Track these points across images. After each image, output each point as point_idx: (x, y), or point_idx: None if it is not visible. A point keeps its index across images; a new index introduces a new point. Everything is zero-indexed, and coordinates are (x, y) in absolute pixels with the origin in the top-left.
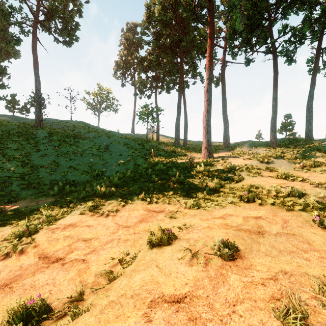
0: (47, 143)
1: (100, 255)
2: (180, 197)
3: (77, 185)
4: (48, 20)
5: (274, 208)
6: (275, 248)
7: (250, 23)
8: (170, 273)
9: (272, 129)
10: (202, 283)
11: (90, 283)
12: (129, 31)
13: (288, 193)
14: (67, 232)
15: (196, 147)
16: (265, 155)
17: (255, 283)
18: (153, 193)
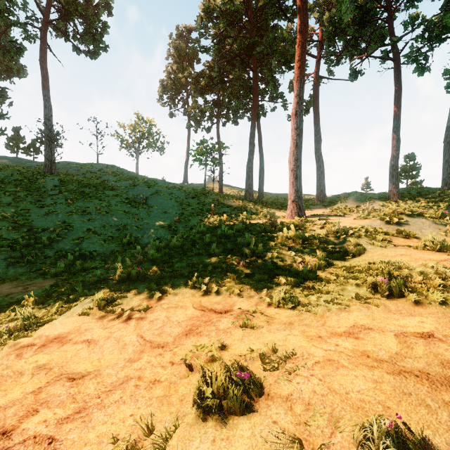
0: (57, 196)
1: (89, 427)
2: (259, 283)
3: (96, 258)
4: (63, 20)
5: (448, 312)
6: None
7: (359, 15)
8: None
9: (392, 173)
10: None
11: None
12: (180, 38)
13: None
14: (45, 356)
15: (277, 202)
16: (391, 212)
17: None
18: (212, 275)
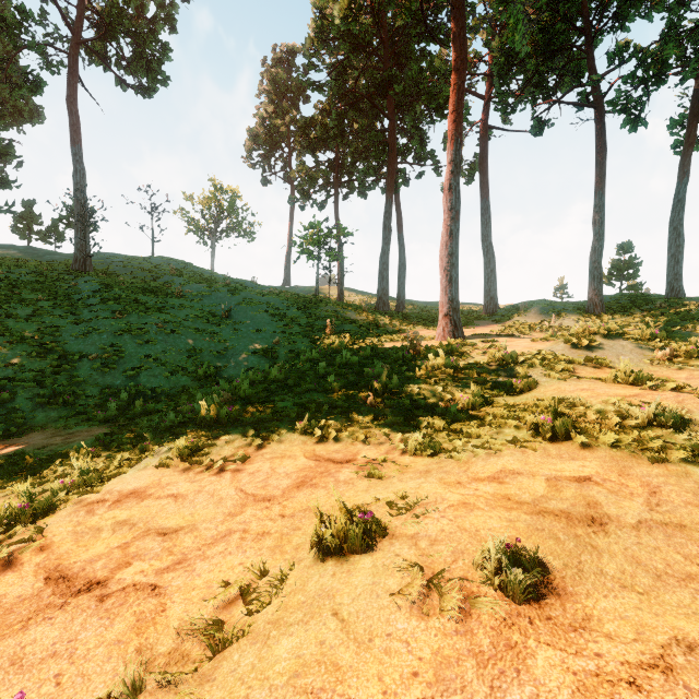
0: (98, 306)
1: (194, 575)
2: (391, 428)
3: (160, 397)
4: (102, 39)
5: (619, 456)
6: (644, 567)
7: (544, 40)
8: (371, 638)
9: (593, 273)
10: (459, 675)
11: (162, 657)
12: (279, 64)
13: (649, 419)
14: (123, 512)
15: (425, 316)
16: (581, 331)
17: (610, 679)
18: (329, 418)
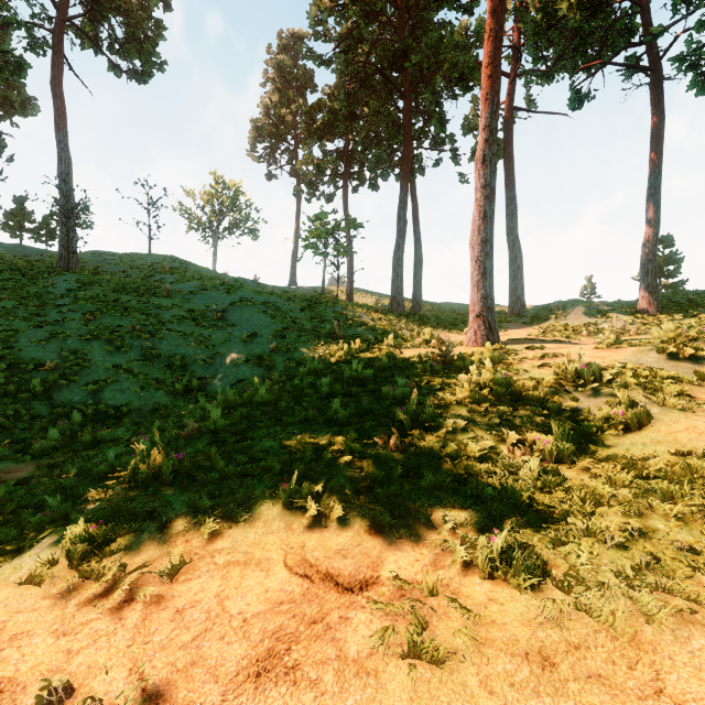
0: (68, 307)
1: None
2: (432, 495)
3: (124, 419)
4: (92, 19)
5: None
6: None
7: None
8: None
9: (646, 267)
10: None
11: None
12: (285, 51)
13: None
14: None
15: (445, 317)
16: (673, 336)
17: None
18: (332, 472)
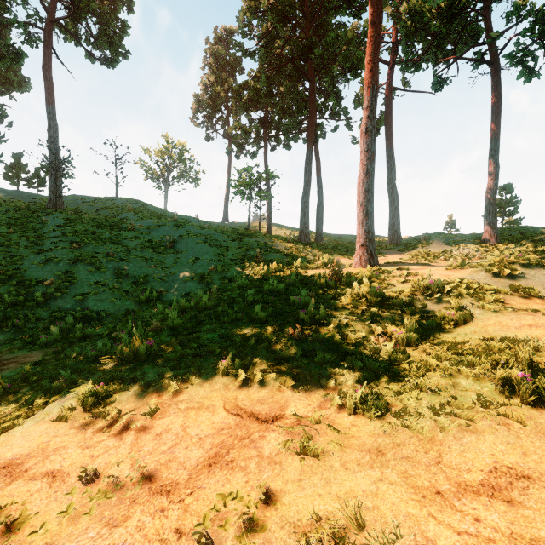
0: (59, 238)
1: None
2: (322, 367)
3: (104, 320)
4: (73, 19)
5: None
6: None
7: (447, 5)
8: None
9: (488, 209)
10: None
11: None
12: (219, 42)
13: None
14: None
15: (340, 246)
16: (498, 260)
17: None
18: (255, 353)
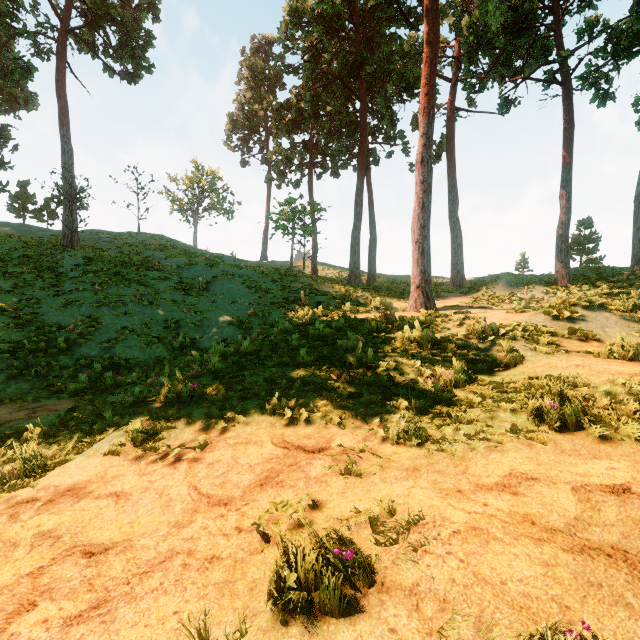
0: (79, 279)
1: (111, 632)
2: (368, 407)
3: (134, 369)
4: (90, 28)
5: None
6: None
7: (513, 19)
8: None
9: (560, 246)
10: None
11: None
12: (257, 53)
13: None
14: (51, 517)
15: (395, 288)
16: (560, 302)
17: None
18: (301, 395)
